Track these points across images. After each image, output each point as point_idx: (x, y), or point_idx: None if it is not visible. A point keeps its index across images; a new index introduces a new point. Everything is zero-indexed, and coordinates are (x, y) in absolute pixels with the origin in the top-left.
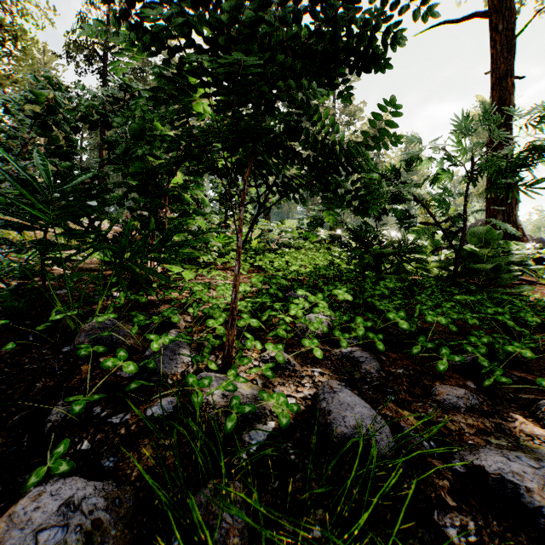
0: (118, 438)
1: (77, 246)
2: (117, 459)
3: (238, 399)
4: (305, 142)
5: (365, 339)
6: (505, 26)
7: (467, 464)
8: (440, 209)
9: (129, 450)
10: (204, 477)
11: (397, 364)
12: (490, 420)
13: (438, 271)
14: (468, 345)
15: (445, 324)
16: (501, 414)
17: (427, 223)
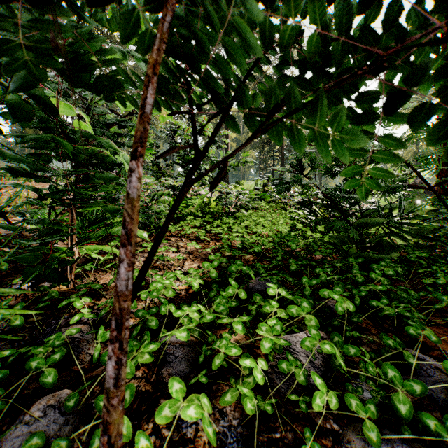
0: None
1: None
2: None
3: None
4: None
5: (412, 420)
6: None
7: None
8: (426, 169)
9: None
10: None
11: None
12: None
13: (417, 239)
14: None
15: None
16: None
17: (415, 186)
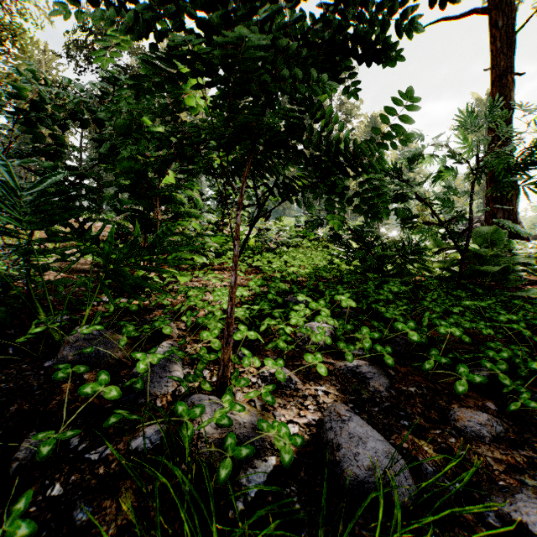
0: (95, 481)
1: (60, 251)
2: (91, 509)
3: (233, 438)
4: (308, 139)
5: (372, 351)
6: (505, 22)
7: (503, 516)
8: (444, 208)
9: (106, 496)
10: (193, 535)
11: (407, 380)
12: (520, 452)
13: (441, 271)
14: (486, 360)
15: (459, 335)
16: (530, 444)
17: (431, 223)
